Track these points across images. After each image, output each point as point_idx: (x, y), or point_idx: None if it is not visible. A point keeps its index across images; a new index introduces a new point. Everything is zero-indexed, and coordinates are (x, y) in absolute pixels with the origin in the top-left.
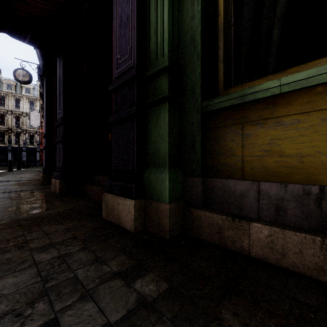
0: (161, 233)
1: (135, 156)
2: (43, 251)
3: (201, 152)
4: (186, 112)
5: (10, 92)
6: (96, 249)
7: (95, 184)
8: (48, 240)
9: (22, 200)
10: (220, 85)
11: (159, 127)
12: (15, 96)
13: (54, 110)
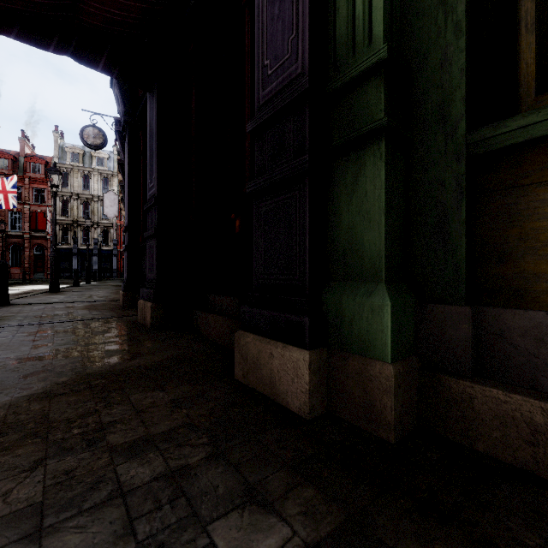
0: (374, 428)
1: (306, 258)
2: (135, 457)
3: (466, 248)
4: (423, 159)
5: (76, 165)
6: (241, 461)
7: (211, 310)
8: (141, 427)
9: (93, 336)
10: (525, 85)
11: (361, 197)
12: (83, 171)
13: (141, 185)
